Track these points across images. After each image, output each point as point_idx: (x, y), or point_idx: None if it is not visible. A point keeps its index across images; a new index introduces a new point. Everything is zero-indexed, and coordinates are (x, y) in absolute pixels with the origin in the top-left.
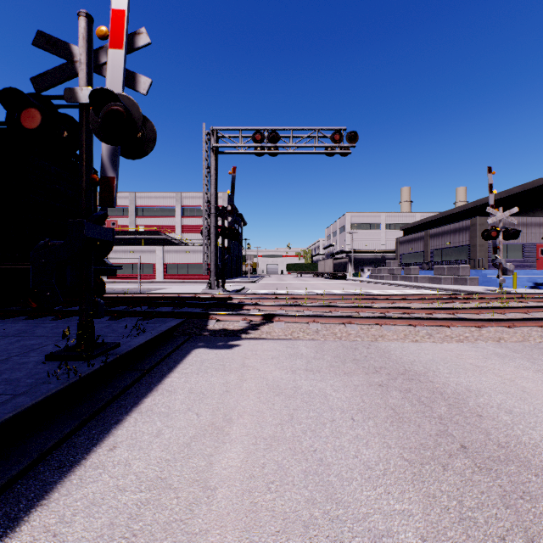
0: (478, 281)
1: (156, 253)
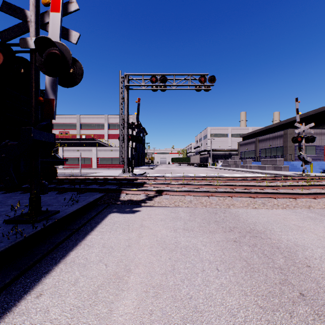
0: (288, 168)
1: (92, 151)
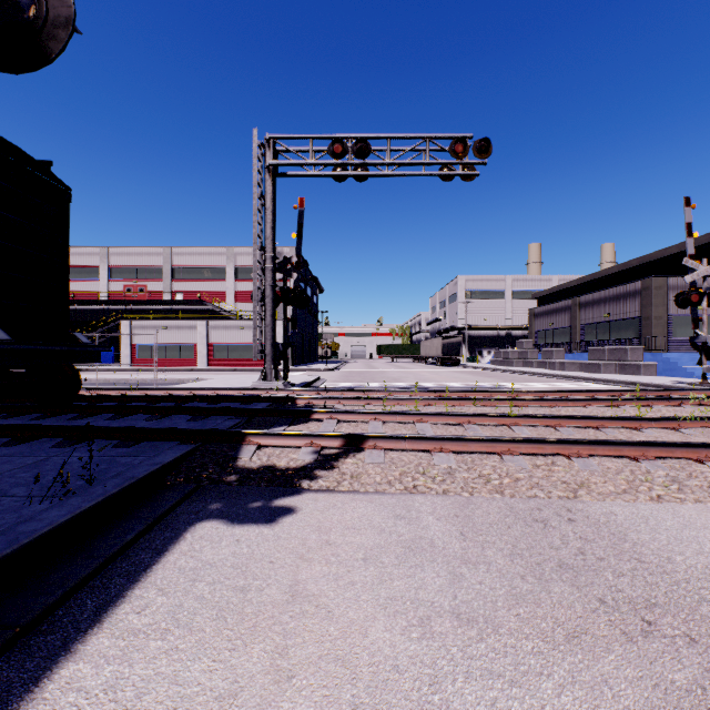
0: (655, 369)
1: (198, 329)
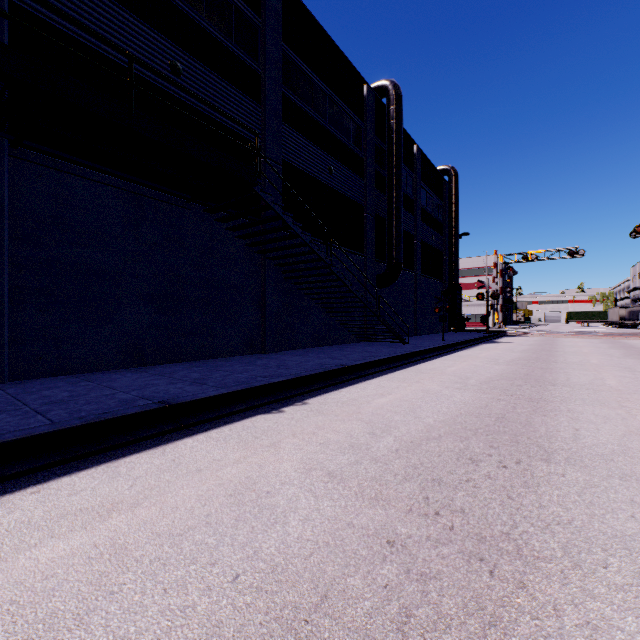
0: None
1: None
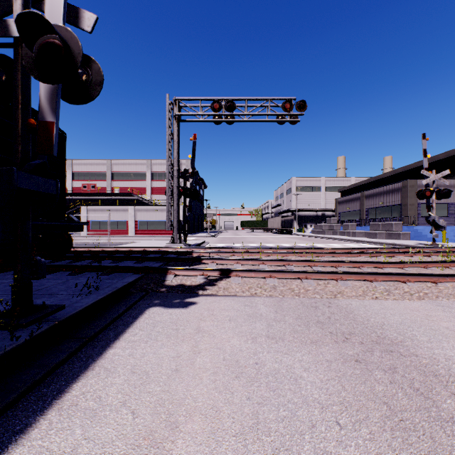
0: (409, 236)
1: (129, 211)
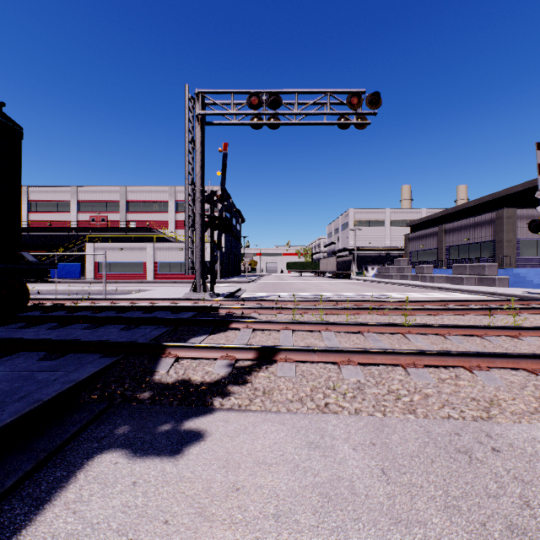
0: (507, 281)
1: (146, 250)
